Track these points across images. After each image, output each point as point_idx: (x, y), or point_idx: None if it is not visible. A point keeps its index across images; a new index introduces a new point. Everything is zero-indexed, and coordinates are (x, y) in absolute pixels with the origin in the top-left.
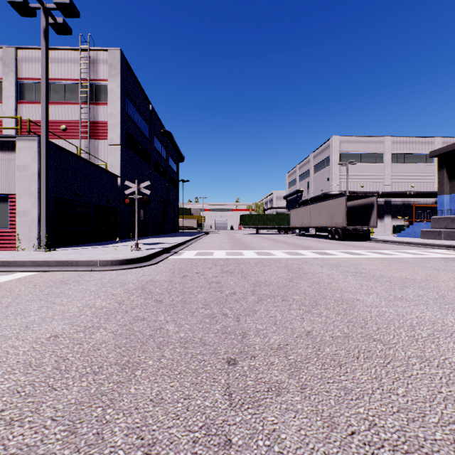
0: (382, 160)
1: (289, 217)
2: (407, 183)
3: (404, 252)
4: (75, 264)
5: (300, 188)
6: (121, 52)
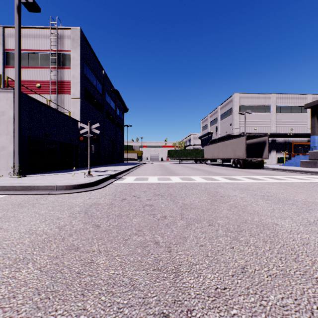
0: (269, 110)
1: (203, 151)
2: (288, 127)
3: (292, 177)
4: (37, 188)
5: (210, 130)
6: (80, 30)
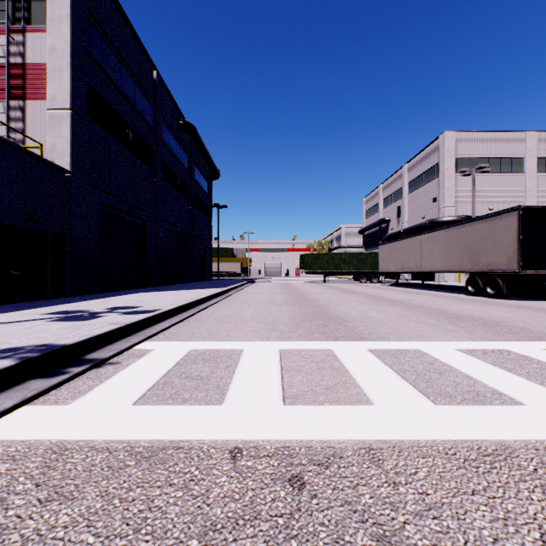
0: (521, 168)
1: (374, 257)
2: None
3: None
4: None
5: (385, 216)
6: None
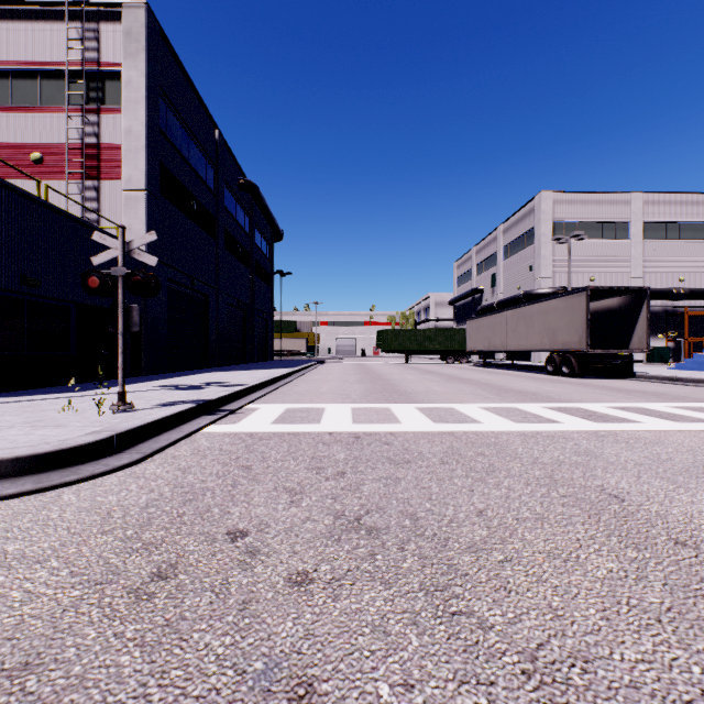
0: (626, 234)
1: (463, 334)
2: (672, 273)
3: None
4: None
5: (478, 285)
6: (148, 8)
